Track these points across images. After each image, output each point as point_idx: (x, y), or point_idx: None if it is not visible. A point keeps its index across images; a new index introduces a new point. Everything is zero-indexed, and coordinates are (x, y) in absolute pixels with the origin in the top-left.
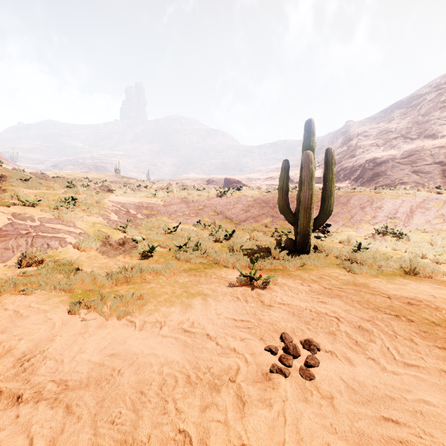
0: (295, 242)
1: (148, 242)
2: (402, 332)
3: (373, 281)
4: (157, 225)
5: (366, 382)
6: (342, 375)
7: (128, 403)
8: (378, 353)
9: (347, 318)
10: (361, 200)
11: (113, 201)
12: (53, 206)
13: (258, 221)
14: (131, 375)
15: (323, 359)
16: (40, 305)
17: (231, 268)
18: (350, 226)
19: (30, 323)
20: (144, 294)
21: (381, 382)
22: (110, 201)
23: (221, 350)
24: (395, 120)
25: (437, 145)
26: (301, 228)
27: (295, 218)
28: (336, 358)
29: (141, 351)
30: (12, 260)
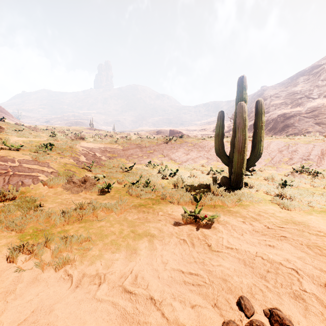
0: (230, 180)
1: (108, 179)
2: None
3: (310, 218)
4: (117, 165)
5: None
6: None
7: None
8: None
9: (305, 270)
10: (279, 145)
11: (84, 147)
12: (33, 150)
13: (196, 162)
14: None
15: None
16: None
17: (176, 204)
18: (271, 165)
19: None
20: (91, 235)
21: None
22: (81, 146)
23: None
24: (300, 85)
25: None
26: (235, 168)
27: (230, 159)
28: None
29: None
30: None
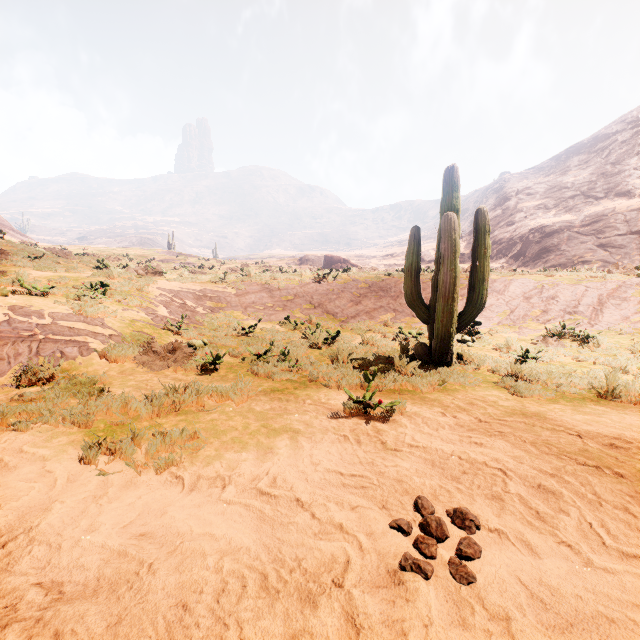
0: (430, 349)
1: (212, 349)
2: (609, 496)
3: (552, 409)
4: (226, 323)
5: (562, 588)
6: (520, 575)
7: (161, 627)
8: (576, 533)
9: (518, 471)
10: (525, 286)
11: (163, 289)
12: (72, 296)
13: (373, 318)
14: (169, 573)
15: (487, 543)
16: (36, 449)
17: (335, 388)
18: (509, 324)
19: (17, 478)
20: (200, 430)
21: (588, 588)
22: (158, 289)
23: (320, 528)
24: (572, 172)
25: (634, 207)
26: (439, 328)
27: (430, 313)
28: (508, 542)
29: (189, 529)
30: (8, 377)
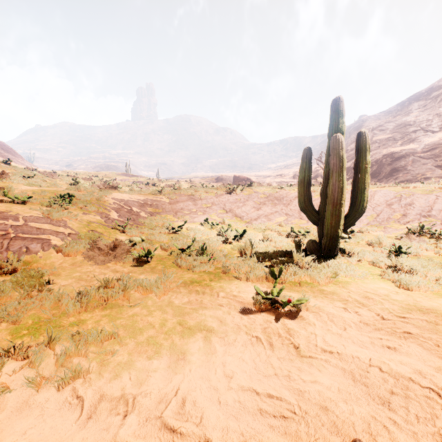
0: (320, 245)
1: (148, 244)
2: None
3: None
4: (161, 224)
5: None
6: None
7: None
8: None
9: None
10: (387, 196)
11: (116, 199)
12: (45, 203)
13: (270, 220)
14: None
15: None
16: None
17: (244, 280)
18: (376, 225)
19: None
20: (118, 330)
21: None
22: (112, 199)
23: None
24: (413, 113)
25: None
26: (328, 228)
27: (319, 216)
28: None
29: None
30: None
